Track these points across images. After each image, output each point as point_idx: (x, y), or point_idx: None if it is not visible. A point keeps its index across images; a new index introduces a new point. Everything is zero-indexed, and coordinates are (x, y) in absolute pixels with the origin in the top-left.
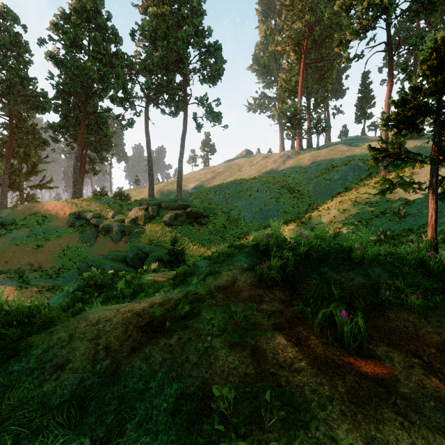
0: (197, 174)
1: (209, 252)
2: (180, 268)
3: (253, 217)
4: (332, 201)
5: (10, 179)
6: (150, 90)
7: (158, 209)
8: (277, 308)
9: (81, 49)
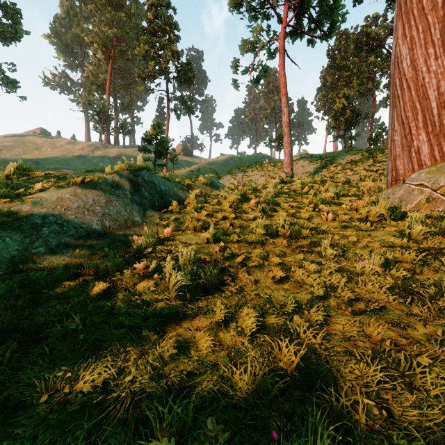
0: None
1: None
2: None
3: None
4: None
5: None
6: None
7: None
8: None
9: None
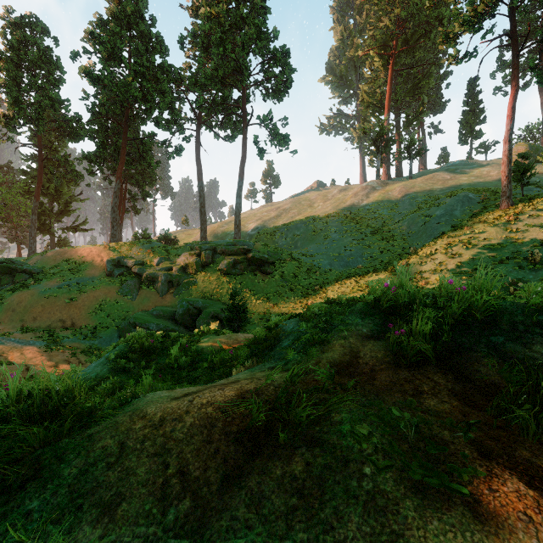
0: (258, 212)
1: (276, 307)
2: (258, 331)
3: (330, 264)
4: (436, 244)
5: (40, 220)
6: (202, 109)
7: (213, 255)
8: (452, 406)
9: (121, 61)
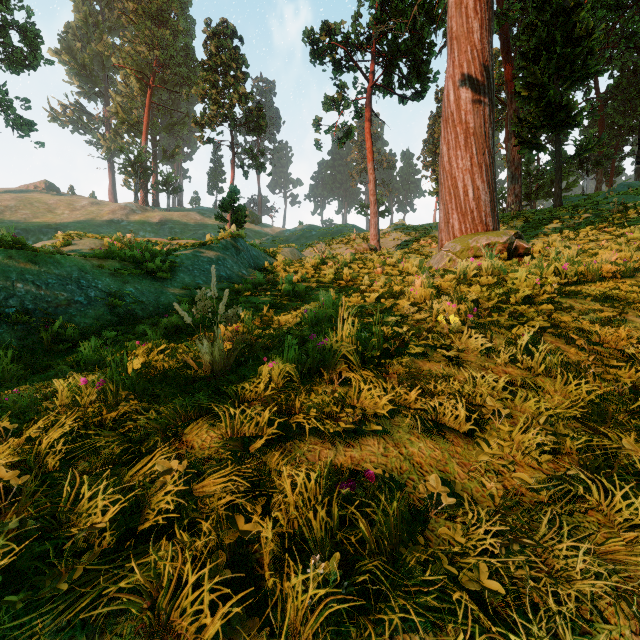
0: None
1: None
2: None
3: None
4: None
5: None
6: None
7: None
8: None
9: None
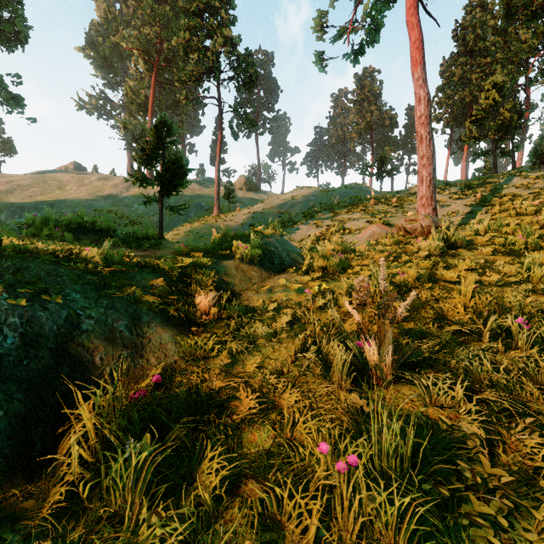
0: None
1: None
2: None
3: None
4: (169, 234)
5: None
6: None
7: None
8: None
9: None
